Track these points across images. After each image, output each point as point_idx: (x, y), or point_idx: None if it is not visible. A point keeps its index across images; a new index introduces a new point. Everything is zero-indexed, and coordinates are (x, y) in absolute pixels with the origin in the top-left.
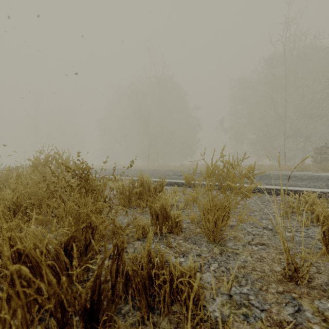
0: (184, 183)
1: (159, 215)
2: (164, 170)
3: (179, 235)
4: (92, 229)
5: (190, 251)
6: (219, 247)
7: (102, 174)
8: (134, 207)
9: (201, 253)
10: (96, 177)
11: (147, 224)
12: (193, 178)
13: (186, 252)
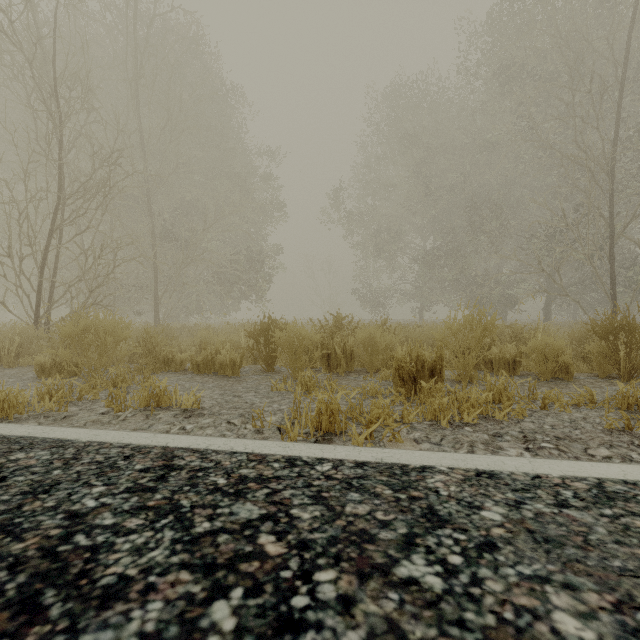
0: None
1: None
2: None
3: None
4: None
5: None
6: None
7: None
8: None
9: None
10: None
11: None
12: None
13: None
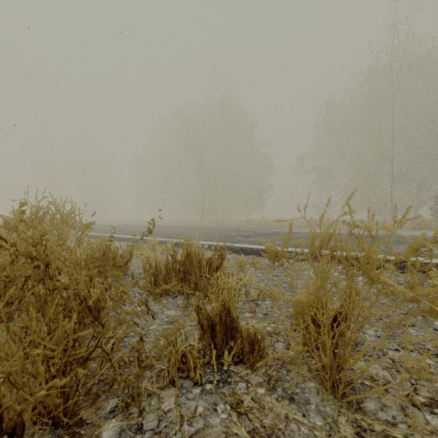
0: (254, 249)
1: (215, 324)
2: (224, 228)
3: (256, 371)
4: (9, 435)
5: (286, 430)
6: (349, 415)
7: (135, 233)
8: (174, 294)
9: (313, 437)
10: (127, 238)
11: (193, 337)
12: (284, 255)
13: (277, 434)
